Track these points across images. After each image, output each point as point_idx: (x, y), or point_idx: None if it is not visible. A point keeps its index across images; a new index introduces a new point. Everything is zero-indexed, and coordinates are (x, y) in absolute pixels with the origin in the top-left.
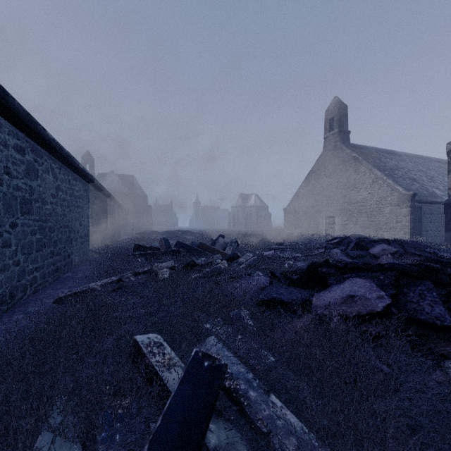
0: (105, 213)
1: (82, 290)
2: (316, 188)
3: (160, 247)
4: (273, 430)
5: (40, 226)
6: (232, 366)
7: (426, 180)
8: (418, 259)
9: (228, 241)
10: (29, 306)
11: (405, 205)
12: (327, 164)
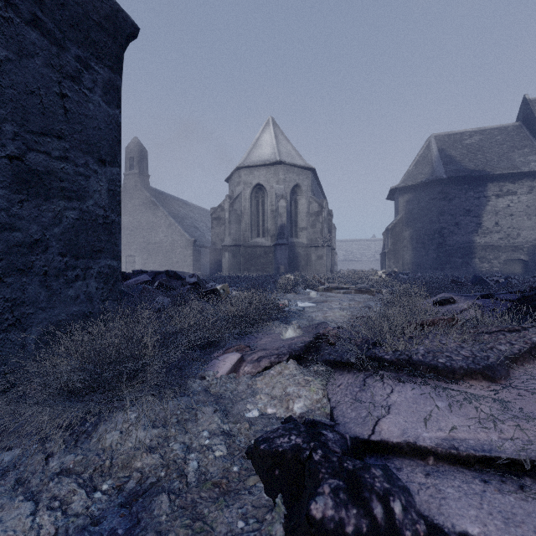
0: None
1: None
2: None
3: None
4: None
5: None
6: None
7: (206, 230)
8: None
9: None
10: None
11: (190, 248)
12: (127, 202)
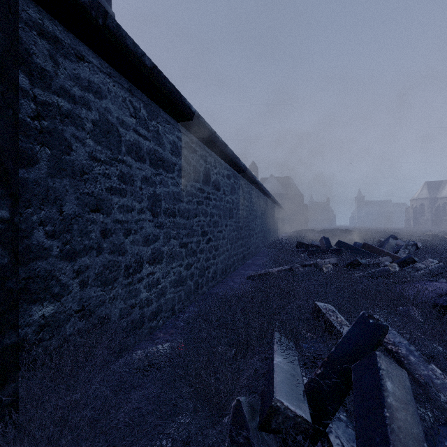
0: (269, 214)
1: (264, 273)
2: None
3: (320, 245)
4: (430, 383)
5: (236, 226)
6: (395, 338)
7: None
8: None
9: (402, 243)
10: (234, 278)
11: None
12: None
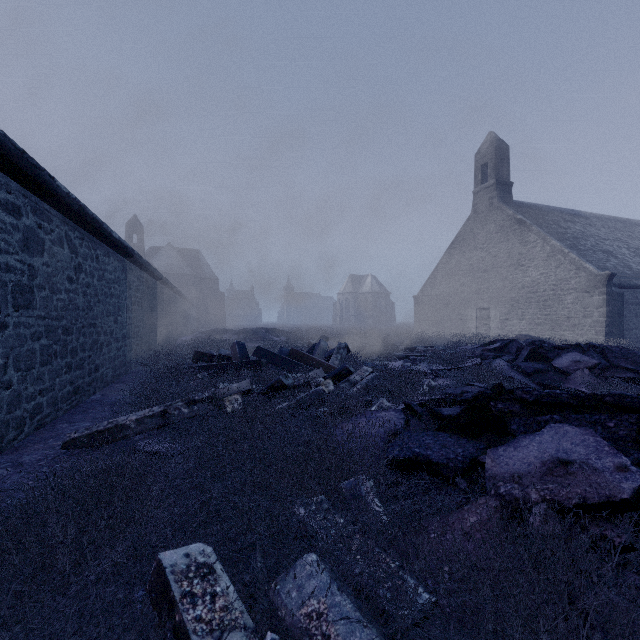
0: (155, 303)
1: (106, 428)
2: (462, 266)
3: (232, 356)
4: None
5: (48, 326)
6: (351, 635)
7: (628, 253)
8: (632, 377)
9: (334, 345)
10: (24, 453)
11: (598, 291)
12: (478, 231)
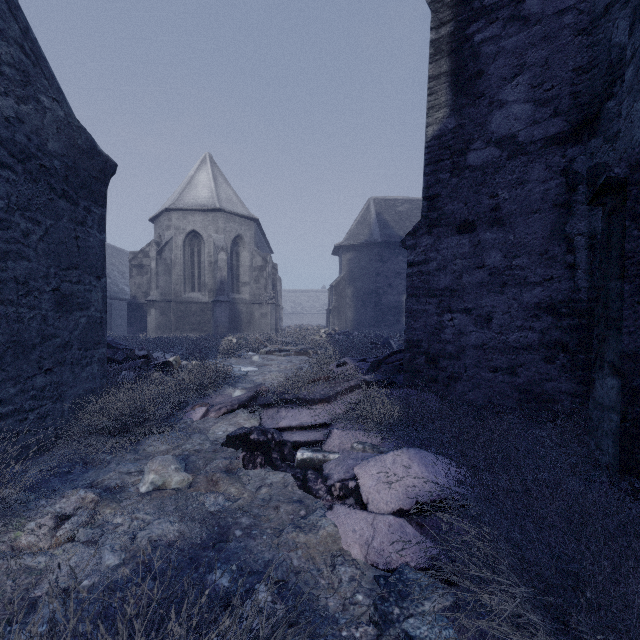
0: None
1: None
2: None
3: None
4: None
5: None
6: None
7: (118, 275)
8: None
9: None
10: None
11: None
12: None
